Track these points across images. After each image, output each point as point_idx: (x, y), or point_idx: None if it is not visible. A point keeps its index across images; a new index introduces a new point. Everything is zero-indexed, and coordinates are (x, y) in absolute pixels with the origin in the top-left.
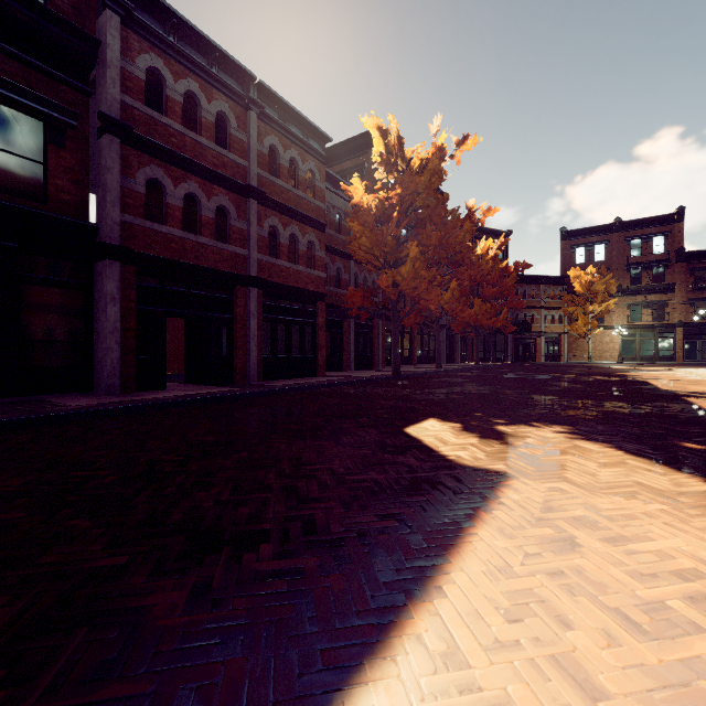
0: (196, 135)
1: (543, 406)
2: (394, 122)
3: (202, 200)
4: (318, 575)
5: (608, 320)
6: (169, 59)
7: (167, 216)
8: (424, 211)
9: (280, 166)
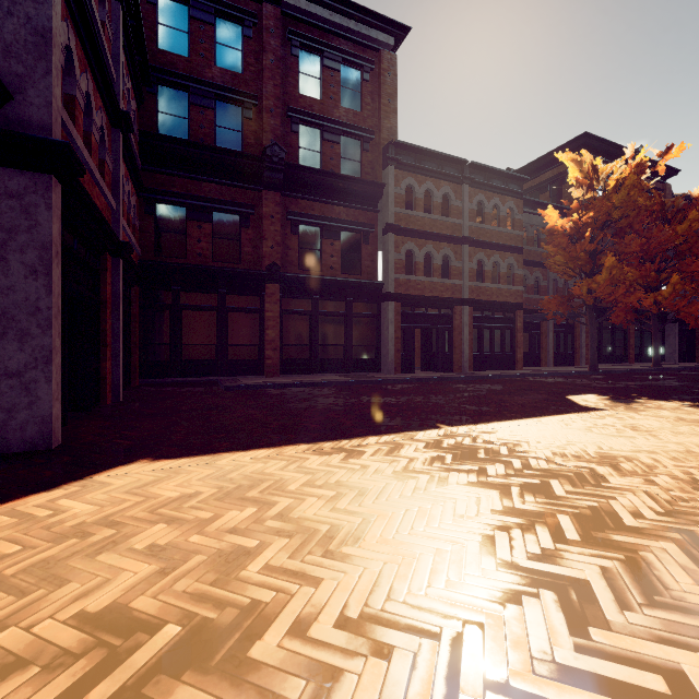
0: (431, 215)
1: None
2: (587, 155)
3: (434, 254)
4: (507, 413)
5: None
6: (416, 175)
7: (415, 270)
8: (623, 221)
9: (485, 213)
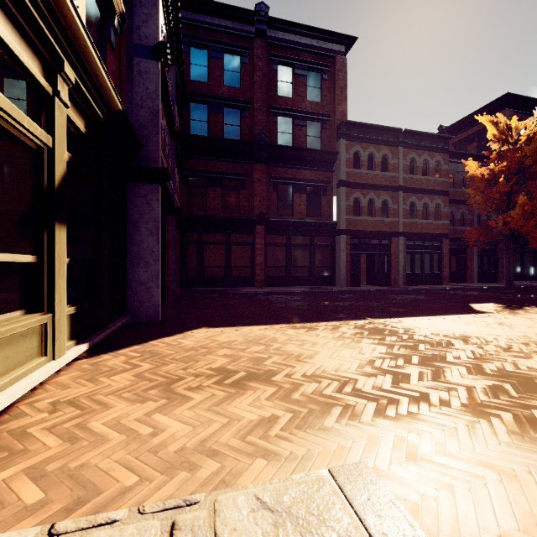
0: (373, 171)
1: None
2: (501, 117)
3: (375, 200)
4: (416, 313)
5: None
6: (362, 143)
7: (361, 212)
8: (535, 166)
9: (416, 167)
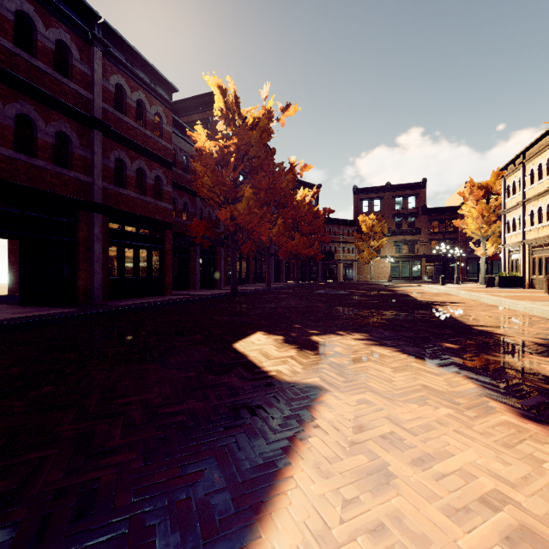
0: (31, 57)
1: (345, 316)
2: (232, 84)
3: (38, 123)
4: None
5: (382, 252)
6: None
7: None
8: (256, 160)
9: (127, 104)
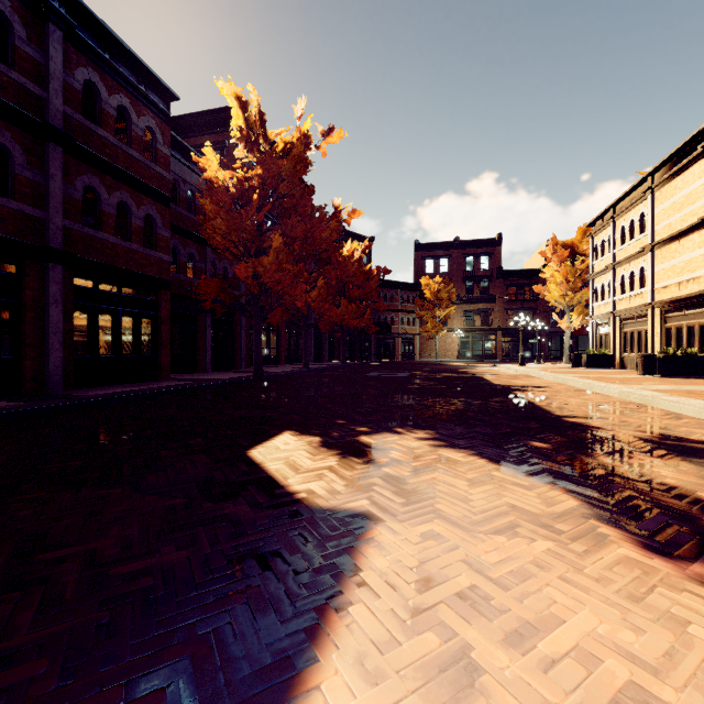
0: None
1: (404, 407)
2: (254, 94)
3: None
4: None
5: (450, 324)
6: None
7: None
8: (289, 200)
9: (103, 111)
